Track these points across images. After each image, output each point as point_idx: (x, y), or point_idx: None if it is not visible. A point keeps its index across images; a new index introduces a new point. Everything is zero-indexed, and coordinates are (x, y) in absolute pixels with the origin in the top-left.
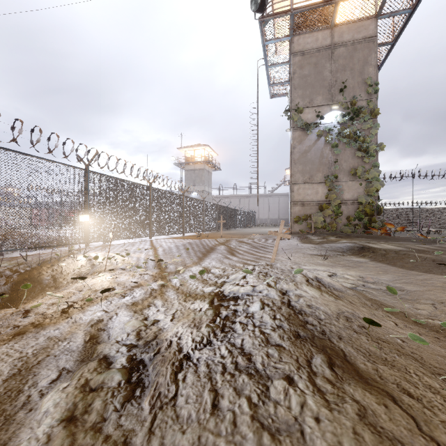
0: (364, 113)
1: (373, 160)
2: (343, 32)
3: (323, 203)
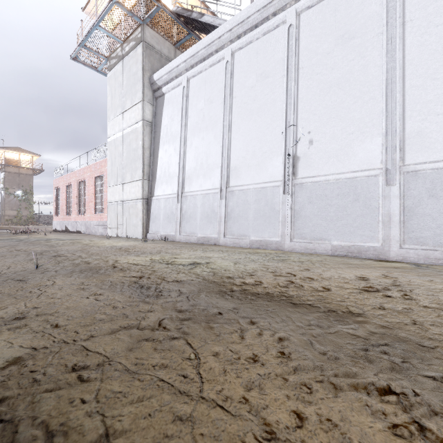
0: (29, 193)
1: (32, 205)
2: (23, 171)
3: (16, 216)
